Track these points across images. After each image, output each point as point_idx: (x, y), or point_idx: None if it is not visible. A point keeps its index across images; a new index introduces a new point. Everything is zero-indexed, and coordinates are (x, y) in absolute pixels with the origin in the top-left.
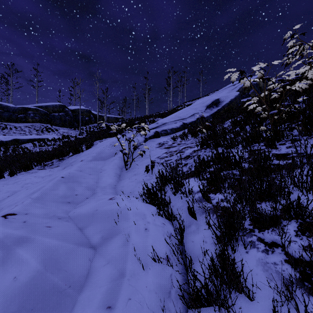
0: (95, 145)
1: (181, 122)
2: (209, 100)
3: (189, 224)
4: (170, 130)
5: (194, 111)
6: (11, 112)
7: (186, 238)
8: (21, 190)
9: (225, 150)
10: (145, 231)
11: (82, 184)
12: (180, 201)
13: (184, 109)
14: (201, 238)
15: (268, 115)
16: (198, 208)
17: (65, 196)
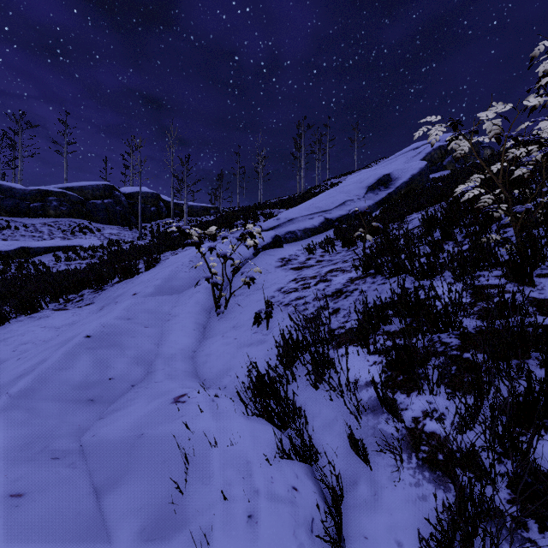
0: (162, 261)
1: (322, 218)
2: (372, 176)
3: (352, 477)
4: (301, 232)
5: (346, 196)
6: (18, 199)
7: (347, 522)
8: (10, 358)
9: (417, 283)
10: (248, 525)
11: (128, 350)
12: (329, 405)
13: (326, 193)
14: (386, 531)
15: (509, 213)
16: (372, 430)
17: (85, 385)
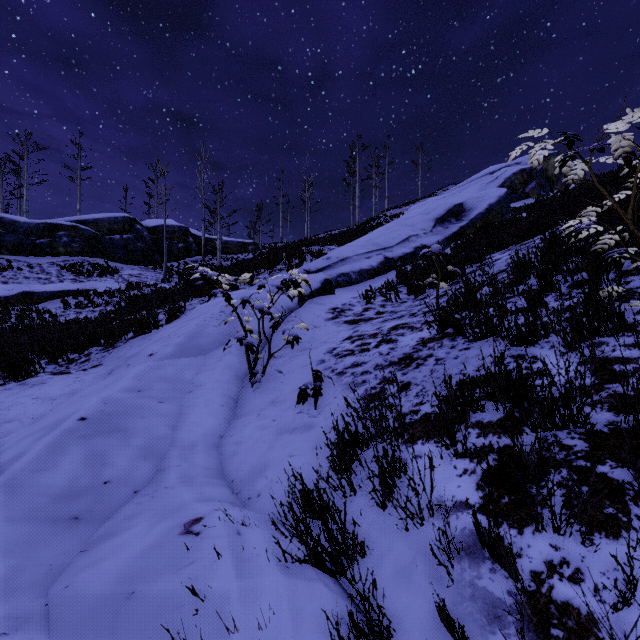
0: (188, 312)
1: (381, 257)
2: (441, 206)
3: None
4: (357, 275)
5: (410, 230)
6: (22, 234)
7: None
8: None
9: (513, 351)
10: None
11: (134, 437)
12: (403, 538)
13: (386, 227)
14: None
15: None
16: (470, 589)
17: (70, 494)
